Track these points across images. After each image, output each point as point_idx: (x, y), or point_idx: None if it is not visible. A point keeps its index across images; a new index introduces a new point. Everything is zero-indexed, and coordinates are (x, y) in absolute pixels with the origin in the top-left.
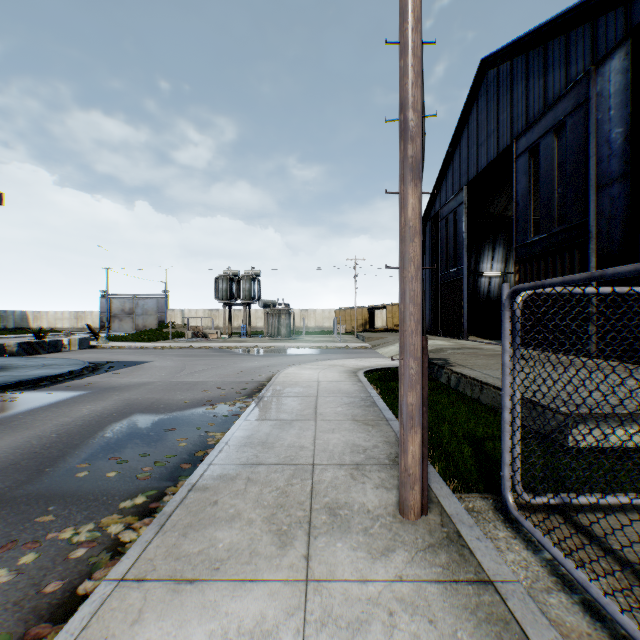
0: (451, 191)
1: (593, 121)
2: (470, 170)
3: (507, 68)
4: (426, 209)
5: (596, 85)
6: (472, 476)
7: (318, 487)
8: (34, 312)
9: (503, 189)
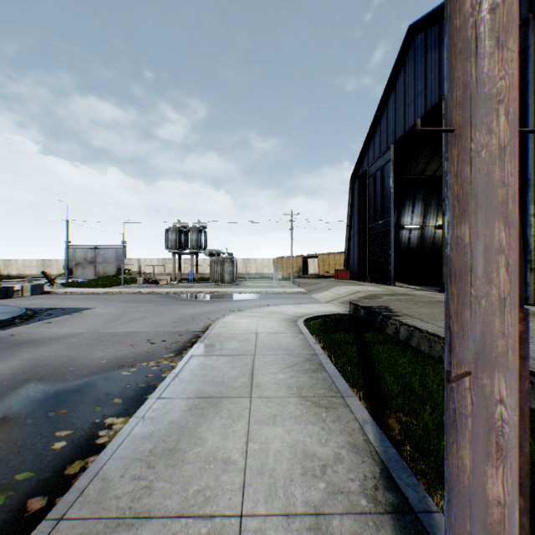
0: (378, 151)
1: (531, 69)
2: (397, 130)
3: (435, 31)
4: (355, 168)
5: (534, 33)
6: None
7: None
8: (5, 260)
9: (423, 151)
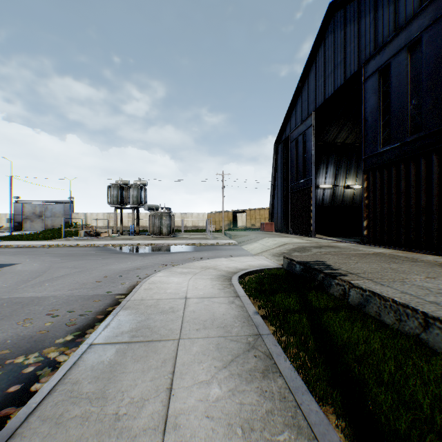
0: (300, 118)
1: None
2: (318, 98)
3: (354, 5)
4: (278, 134)
5: None
6: None
7: None
8: None
9: (336, 120)
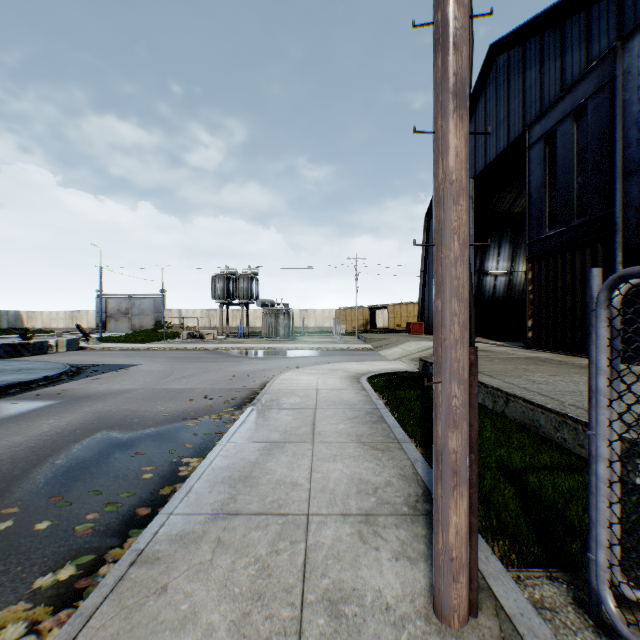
0: None
1: (619, 102)
2: (477, 163)
3: (519, 52)
4: (430, 205)
5: (622, 62)
6: (523, 534)
7: (314, 557)
8: (28, 312)
9: (510, 184)
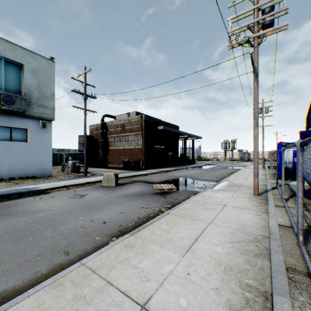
0: None
1: None
2: None
3: None
4: (306, 114)
5: None
6: None
7: None
8: None
9: None
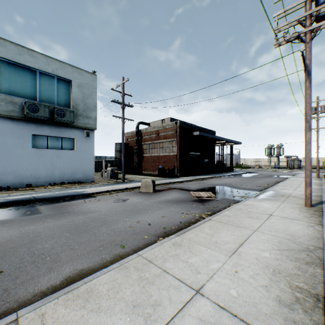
0: None
1: None
2: None
3: None
4: None
5: None
6: None
7: None
8: None
9: None
